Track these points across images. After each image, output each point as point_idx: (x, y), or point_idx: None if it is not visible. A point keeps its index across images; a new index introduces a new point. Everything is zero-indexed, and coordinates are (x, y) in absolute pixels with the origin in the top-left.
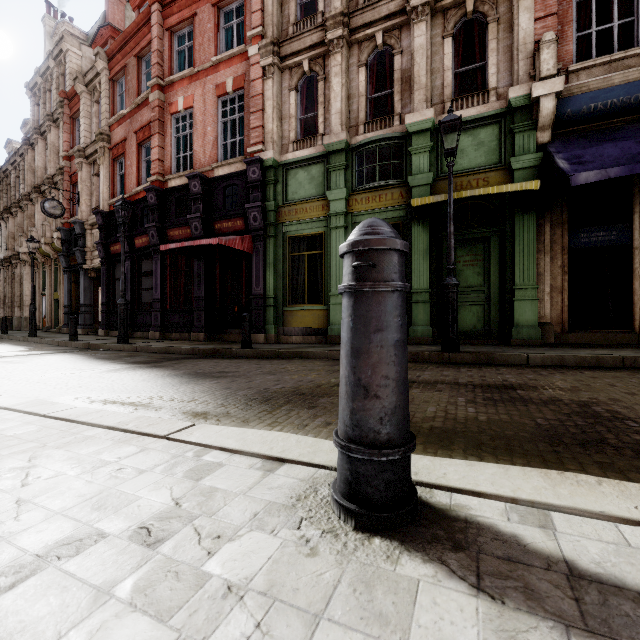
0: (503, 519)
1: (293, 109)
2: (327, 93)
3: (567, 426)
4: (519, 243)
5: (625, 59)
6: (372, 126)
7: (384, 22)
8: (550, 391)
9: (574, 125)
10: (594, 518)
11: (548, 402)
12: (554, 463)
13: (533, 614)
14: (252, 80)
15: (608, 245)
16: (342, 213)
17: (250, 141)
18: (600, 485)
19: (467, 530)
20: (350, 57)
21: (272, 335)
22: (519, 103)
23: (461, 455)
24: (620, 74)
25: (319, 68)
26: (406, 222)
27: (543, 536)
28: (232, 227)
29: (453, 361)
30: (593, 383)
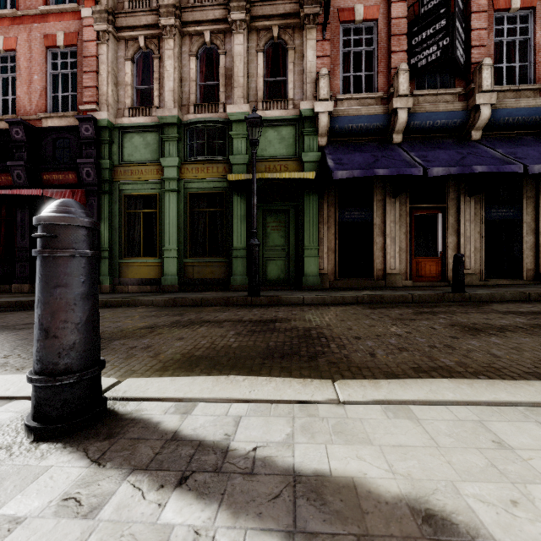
0: (162, 413)
1: (129, 78)
2: (162, 71)
3: (285, 345)
4: (307, 215)
5: (368, 99)
6: (201, 108)
7: (211, 24)
8: (297, 322)
9: (341, 137)
10: (223, 402)
11: (288, 330)
12: (255, 371)
13: (118, 468)
14: (85, 40)
15: (360, 221)
16: (175, 179)
17: (83, 99)
18: (243, 381)
19: (127, 425)
20: (183, 45)
21: (107, 285)
22: (307, 114)
23: (197, 374)
24: (365, 108)
25: (154, 47)
26: (229, 192)
27: (178, 419)
28: (63, 180)
29: (254, 303)
30: (327, 315)
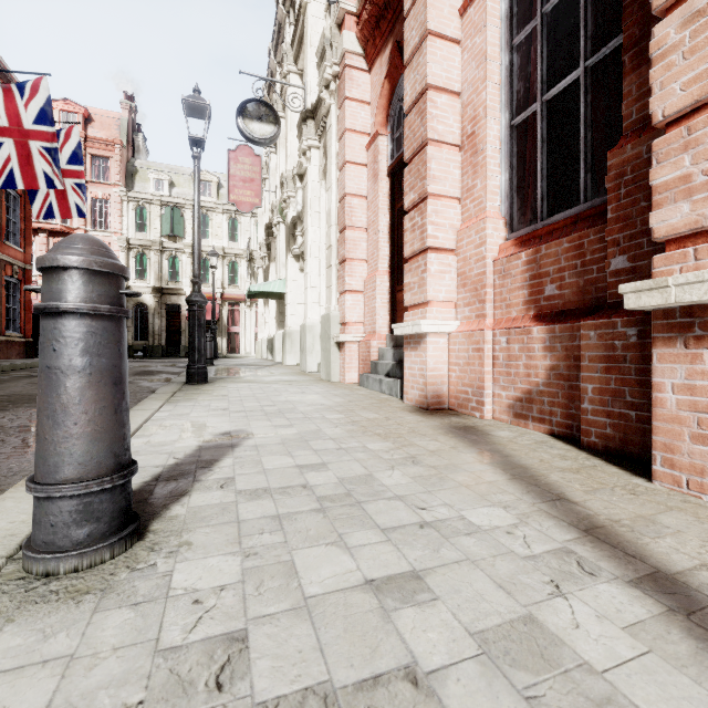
0: None
1: None
2: None
3: None
4: None
5: None
6: None
7: None
8: None
9: None
10: None
11: None
12: None
13: (193, 485)
14: None
15: None
16: None
17: None
18: None
19: None
20: None
21: None
22: None
23: None
24: None
25: None
26: None
27: None
28: None
29: None
30: None
